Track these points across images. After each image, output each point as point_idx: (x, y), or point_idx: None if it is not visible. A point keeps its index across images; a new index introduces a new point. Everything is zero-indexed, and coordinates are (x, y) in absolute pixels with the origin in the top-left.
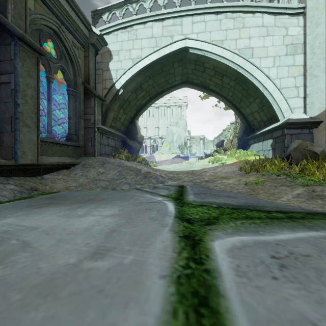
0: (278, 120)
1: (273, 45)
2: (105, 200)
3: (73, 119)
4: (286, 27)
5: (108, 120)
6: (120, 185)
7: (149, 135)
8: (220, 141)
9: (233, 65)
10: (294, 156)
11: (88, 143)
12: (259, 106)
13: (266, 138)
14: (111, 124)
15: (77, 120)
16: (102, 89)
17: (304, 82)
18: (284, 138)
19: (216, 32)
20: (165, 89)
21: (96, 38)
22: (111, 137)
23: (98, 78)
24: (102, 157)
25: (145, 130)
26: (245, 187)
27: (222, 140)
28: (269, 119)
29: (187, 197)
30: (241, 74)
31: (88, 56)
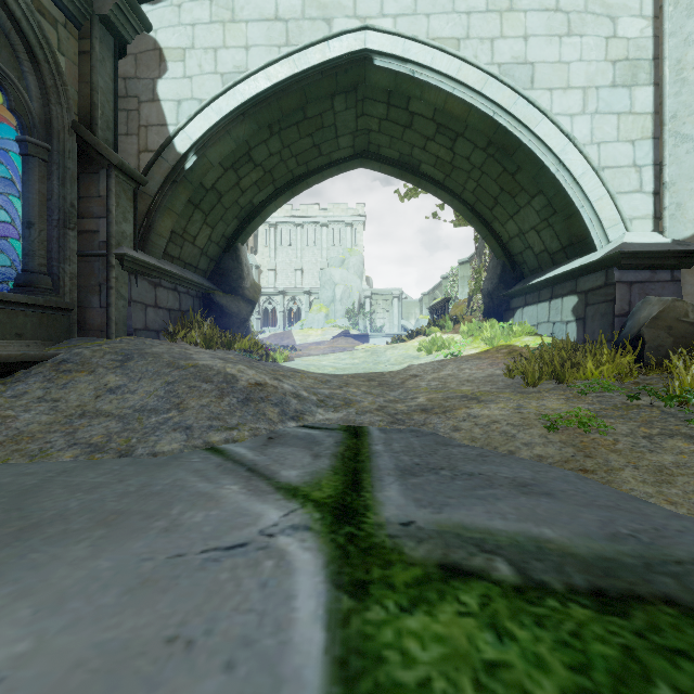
0: (593, 249)
1: (582, 58)
2: (25, 540)
3: (41, 228)
4: (612, 17)
5: (157, 239)
6: (154, 436)
7: (281, 287)
8: (441, 301)
9: (484, 106)
10: (652, 338)
11: (92, 300)
12: (540, 214)
13: (560, 292)
14: (169, 249)
15: (54, 232)
16: (138, 151)
17: (654, 155)
18: (614, 293)
19: (443, 17)
20: (313, 169)
21: (113, 3)
22: (168, 285)
23: (125, 121)
24: (132, 338)
25: (272, 274)
26: (550, 436)
27: (445, 299)
28: (566, 247)
29: (376, 496)
30: (504, 130)
31: (91, 51)
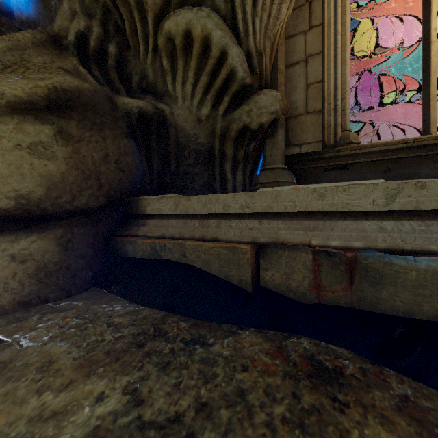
0: None
1: None
2: None
3: None
4: None
5: None
6: None
7: None
8: None
9: None
10: None
11: None
12: None
13: None
14: None
15: None
16: None
17: None
18: None
19: None
20: None
21: None
22: None
23: None
24: None
25: None
26: None
27: None
28: None
29: None
30: None
31: None
